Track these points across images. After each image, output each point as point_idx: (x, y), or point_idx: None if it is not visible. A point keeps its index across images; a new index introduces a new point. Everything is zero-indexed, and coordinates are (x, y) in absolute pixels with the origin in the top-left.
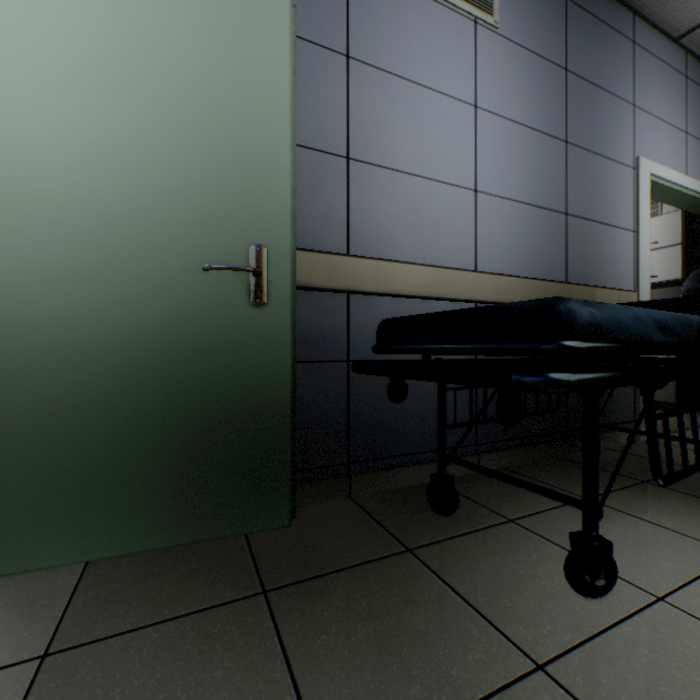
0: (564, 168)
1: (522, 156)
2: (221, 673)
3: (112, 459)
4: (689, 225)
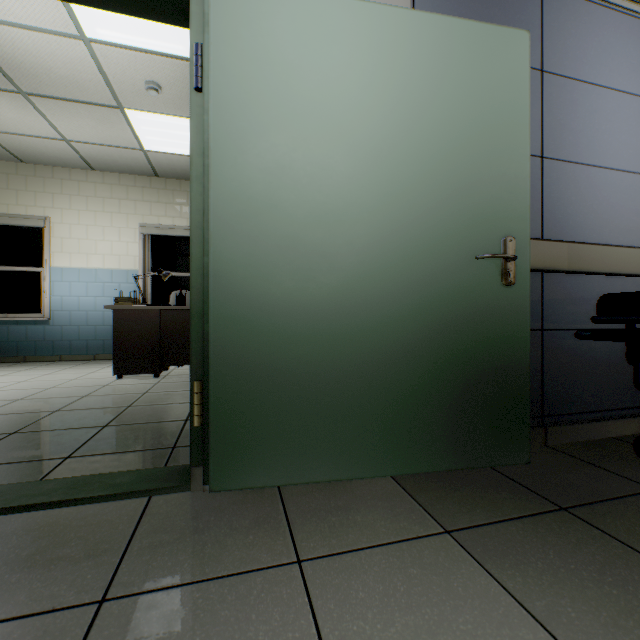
0: None
1: None
2: (600, 557)
3: (414, 401)
4: None
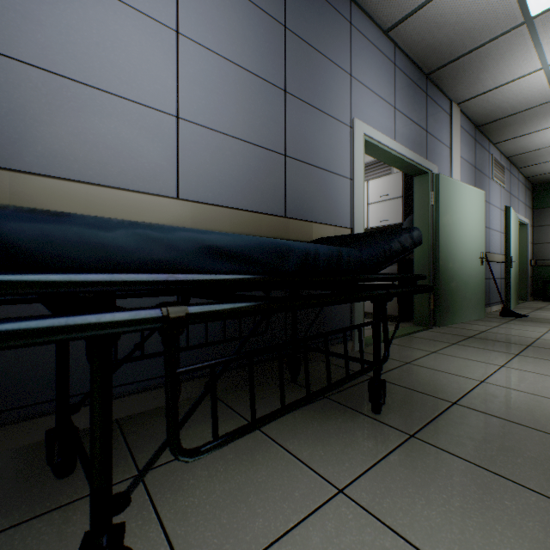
0: (284, 115)
1: (236, 94)
2: None
3: None
4: (408, 183)
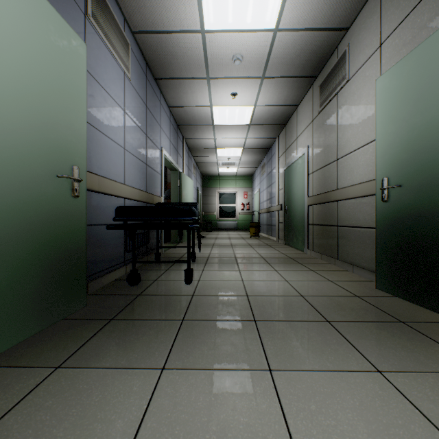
0: (146, 146)
1: (136, 137)
2: (135, 329)
3: (7, 288)
4: (165, 172)
